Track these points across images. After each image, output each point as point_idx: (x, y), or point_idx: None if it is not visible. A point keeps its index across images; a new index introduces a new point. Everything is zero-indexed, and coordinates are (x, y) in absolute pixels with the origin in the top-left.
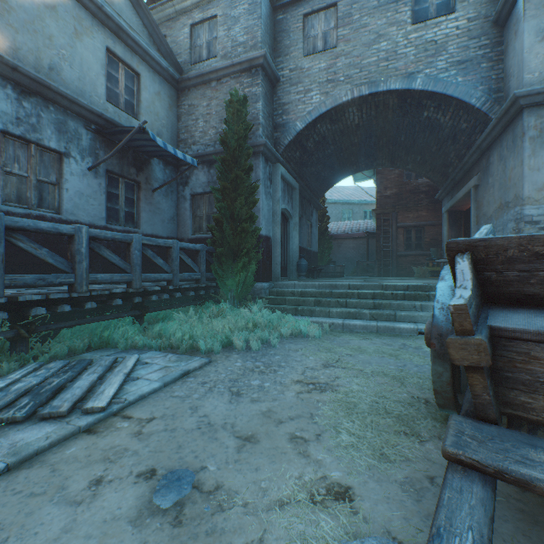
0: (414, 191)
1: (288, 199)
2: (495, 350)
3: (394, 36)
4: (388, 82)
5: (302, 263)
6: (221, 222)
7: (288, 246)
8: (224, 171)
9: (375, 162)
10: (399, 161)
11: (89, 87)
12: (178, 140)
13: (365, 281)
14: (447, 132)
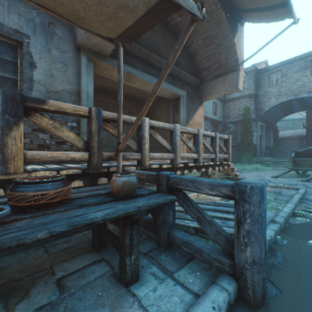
0: None
1: (261, 130)
2: (295, 161)
3: (303, 80)
4: (301, 95)
5: (266, 152)
6: (242, 142)
7: (260, 146)
8: (242, 128)
9: (302, 110)
10: None
11: (210, 113)
12: (223, 117)
13: None
14: None
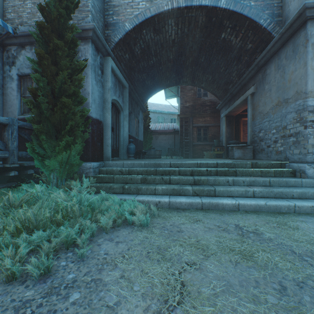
0: (203, 104)
1: (119, 93)
2: None
3: None
4: None
5: (131, 146)
6: (38, 94)
7: (120, 133)
8: (46, 43)
9: (182, 80)
10: (197, 80)
11: None
12: (4, 19)
13: (183, 160)
14: (235, 53)
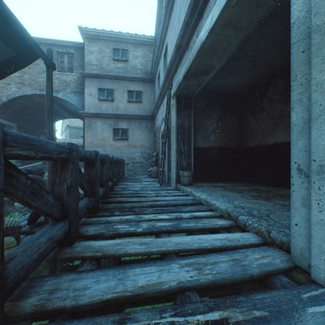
0: None
1: None
2: None
3: None
4: None
5: (17, 164)
6: None
7: None
8: None
9: (72, 116)
10: (82, 117)
11: None
12: None
13: None
14: None
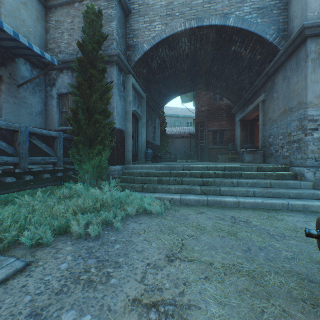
0: (218, 109)
1: (138, 104)
2: None
3: None
4: (210, 19)
5: (148, 151)
6: (77, 113)
7: (139, 140)
8: (82, 71)
9: (196, 87)
10: (211, 86)
11: None
12: (47, 49)
13: (194, 164)
14: (246, 63)
